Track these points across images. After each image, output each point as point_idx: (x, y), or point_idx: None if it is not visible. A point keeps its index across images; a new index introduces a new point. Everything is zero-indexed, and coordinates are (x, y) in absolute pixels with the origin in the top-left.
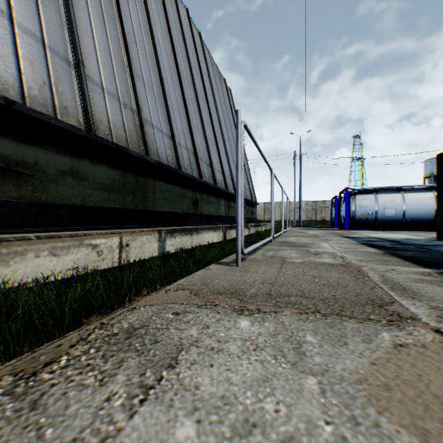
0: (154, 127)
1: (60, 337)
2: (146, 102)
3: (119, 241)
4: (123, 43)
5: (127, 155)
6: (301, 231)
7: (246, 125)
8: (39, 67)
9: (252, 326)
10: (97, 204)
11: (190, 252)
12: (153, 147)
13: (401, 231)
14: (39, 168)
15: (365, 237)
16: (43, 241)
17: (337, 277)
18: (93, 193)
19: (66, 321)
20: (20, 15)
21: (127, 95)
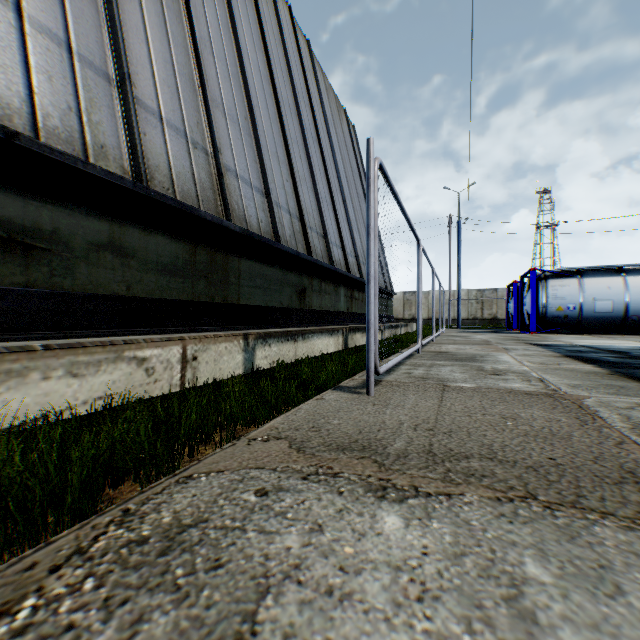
0: (240, 178)
1: (57, 530)
2: (227, 140)
3: (181, 353)
4: (193, 53)
5: (197, 219)
6: (461, 335)
7: (383, 165)
8: (62, 84)
9: (408, 529)
10: (152, 294)
11: (292, 368)
12: (237, 209)
13: (622, 335)
14: (59, 239)
15: (568, 345)
16: (55, 354)
17: (545, 418)
18: (145, 277)
19: (68, 500)
20: (33, 5)
21: (199, 130)
